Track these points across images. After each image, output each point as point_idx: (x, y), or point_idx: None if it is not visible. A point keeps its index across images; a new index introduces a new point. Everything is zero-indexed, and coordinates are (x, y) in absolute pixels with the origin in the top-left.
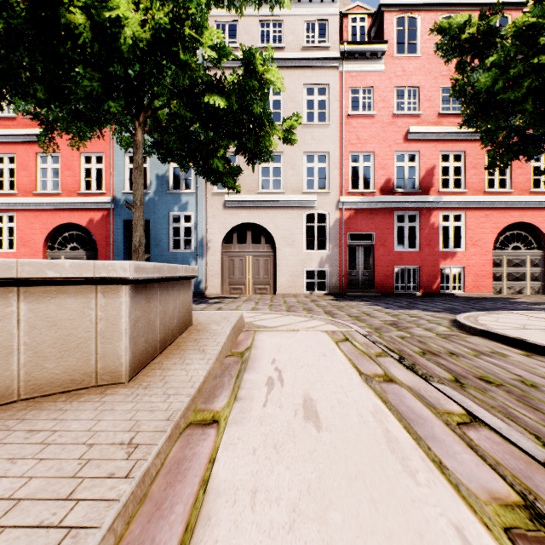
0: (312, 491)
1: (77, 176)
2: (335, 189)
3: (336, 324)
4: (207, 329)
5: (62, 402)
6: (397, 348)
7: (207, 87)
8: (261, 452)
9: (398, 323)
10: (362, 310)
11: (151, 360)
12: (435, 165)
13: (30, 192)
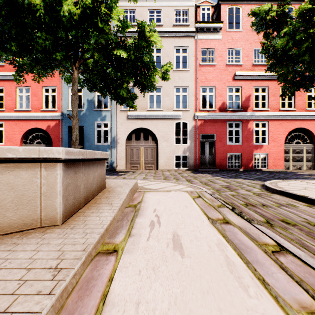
0: (177, 303)
1: (40, 100)
2: (192, 108)
3: (193, 187)
4: (114, 190)
5: (16, 238)
6: (230, 202)
7: (116, 45)
8: (144, 273)
9: (230, 186)
10: (208, 179)
11: (77, 210)
12: (251, 94)
13: (12, 109)
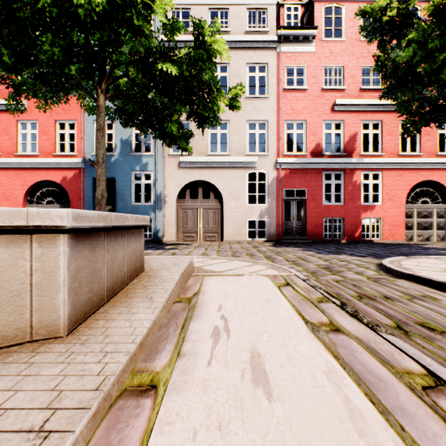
0: None
1: (52, 140)
2: (273, 152)
3: (277, 269)
4: (157, 275)
5: None
6: (334, 292)
7: (161, 56)
8: (202, 437)
9: (331, 267)
10: (297, 255)
11: (96, 309)
12: (357, 132)
13: (11, 153)
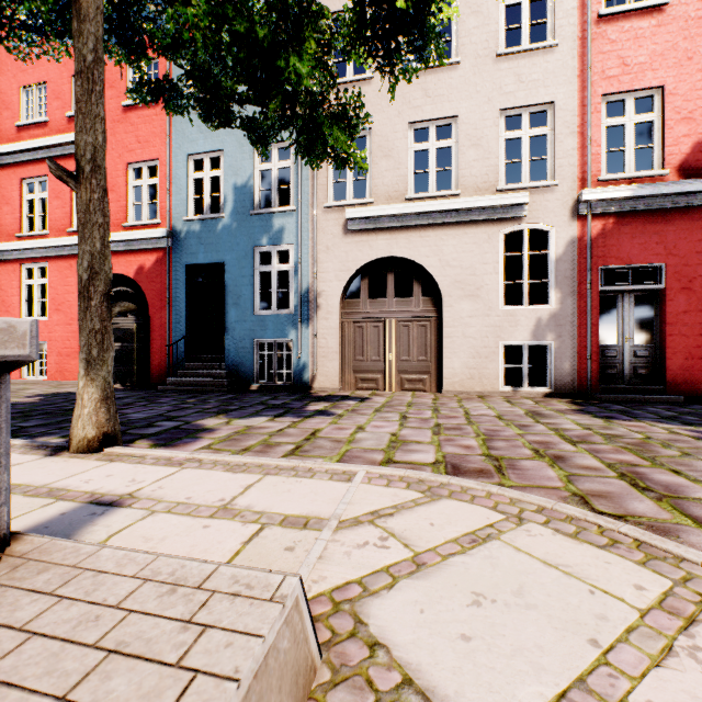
0: None
1: (122, 201)
2: (570, 177)
3: None
4: None
5: None
6: None
7: None
8: None
9: None
10: None
11: None
12: None
13: (64, 230)
